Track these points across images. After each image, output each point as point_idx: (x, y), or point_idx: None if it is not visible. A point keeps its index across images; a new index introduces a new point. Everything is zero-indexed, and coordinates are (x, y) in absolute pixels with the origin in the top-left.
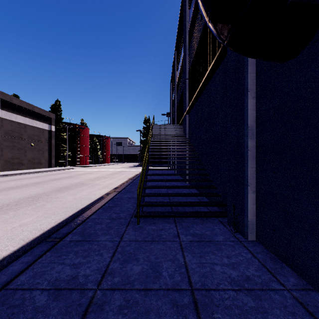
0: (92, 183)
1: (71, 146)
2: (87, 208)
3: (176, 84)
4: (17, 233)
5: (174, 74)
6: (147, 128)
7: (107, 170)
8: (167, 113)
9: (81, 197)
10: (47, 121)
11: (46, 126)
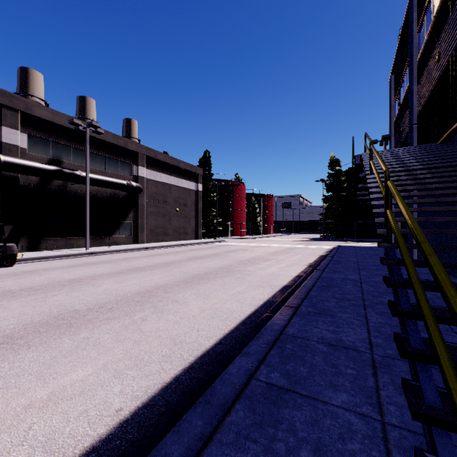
0: (243, 271)
1: (222, 211)
2: (215, 356)
3: (416, 63)
4: (4, 445)
5: (410, 43)
6: (335, 175)
7: (270, 246)
8: (382, 139)
9: (216, 306)
10: (193, 179)
11: (192, 186)
